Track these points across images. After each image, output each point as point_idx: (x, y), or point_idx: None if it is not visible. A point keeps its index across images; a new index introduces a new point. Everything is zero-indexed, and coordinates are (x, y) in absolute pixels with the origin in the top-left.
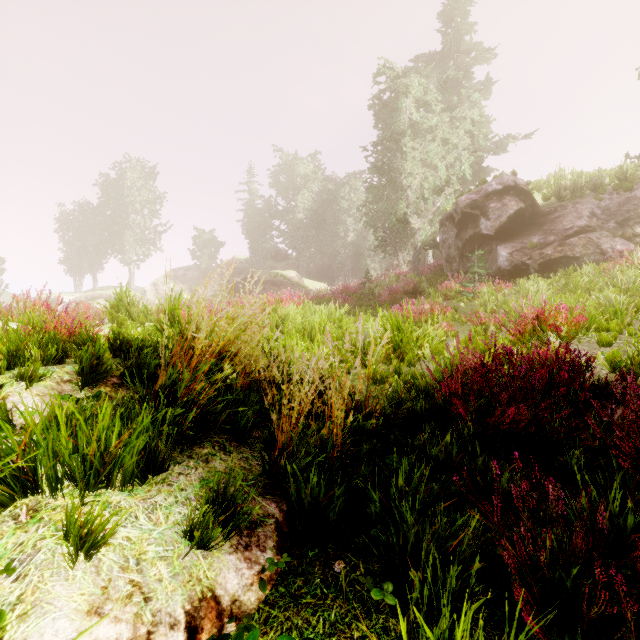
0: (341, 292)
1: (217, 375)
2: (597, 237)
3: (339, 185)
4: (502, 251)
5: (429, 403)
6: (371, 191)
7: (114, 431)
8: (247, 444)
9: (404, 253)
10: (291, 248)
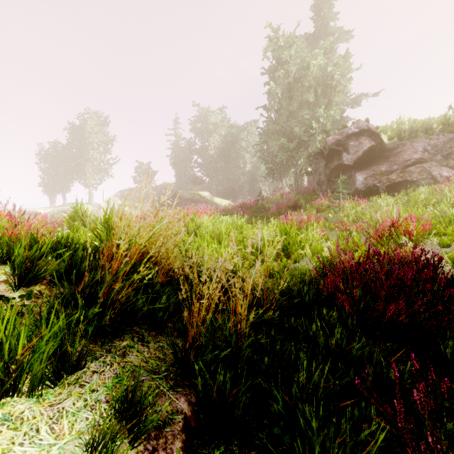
0: (241, 207)
1: (134, 277)
2: (429, 166)
3: (240, 130)
4: (359, 177)
5: (315, 295)
6: (263, 134)
7: (20, 339)
8: (164, 332)
9: (286, 179)
10: (205, 175)
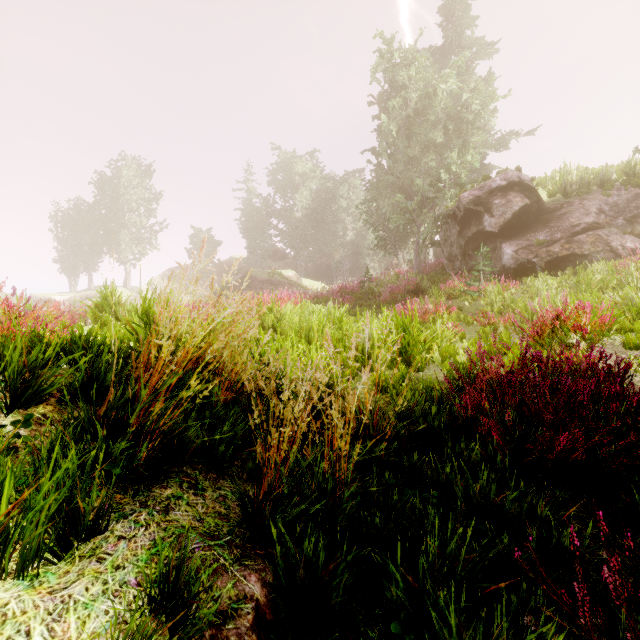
0: (340, 291)
1: (181, 394)
2: (606, 234)
3: (338, 184)
4: (507, 249)
5: (448, 419)
6: (370, 189)
7: (3, 491)
8: (228, 474)
9: (404, 252)
10: (289, 247)
